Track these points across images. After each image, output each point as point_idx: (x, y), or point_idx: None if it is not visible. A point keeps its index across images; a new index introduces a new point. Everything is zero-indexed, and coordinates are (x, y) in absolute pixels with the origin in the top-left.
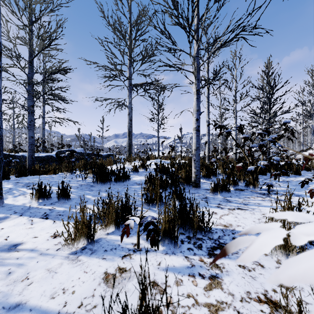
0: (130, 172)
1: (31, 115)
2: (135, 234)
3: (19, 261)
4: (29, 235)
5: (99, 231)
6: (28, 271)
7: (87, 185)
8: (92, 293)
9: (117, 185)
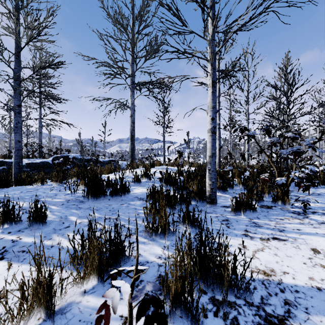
0: (131, 183)
1: (17, 116)
2: None
3: None
4: None
5: (71, 287)
6: None
7: (76, 200)
8: None
9: (112, 200)
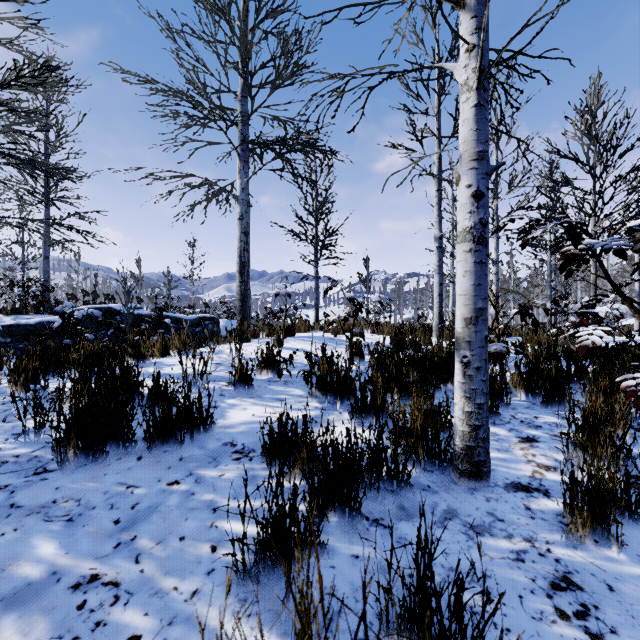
0: (228, 386)
1: None
2: None
3: None
4: None
5: None
6: None
7: (26, 463)
8: None
9: (149, 460)
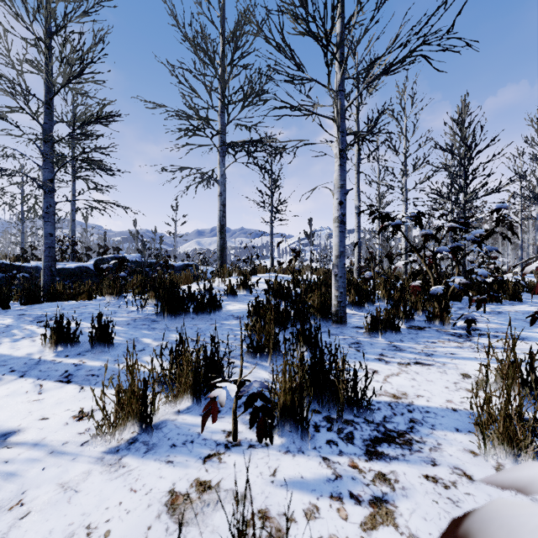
0: (223, 297)
1: (49, 196)
2: (229, 412)
3: (10, 467)
4: (32, 415)
5: (163, 407)
6: (23, 488)
7: (146, 319)
8: (144, 536)
9: (198, 319)
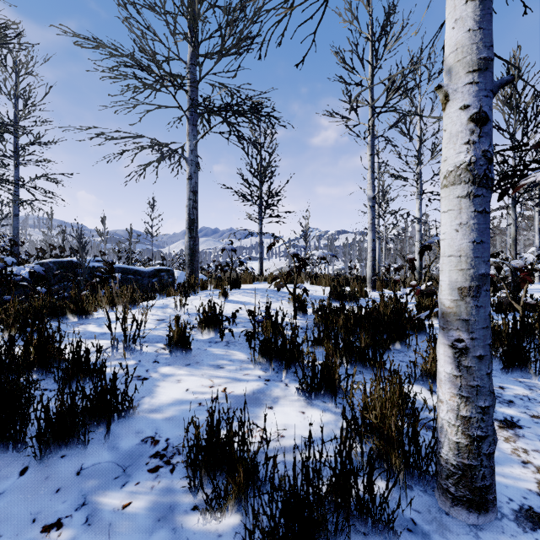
0: (165, 349)
1: None
2: None
3: None
4: None
5: None
6: None
7: None
8: None
9: (35, 476)
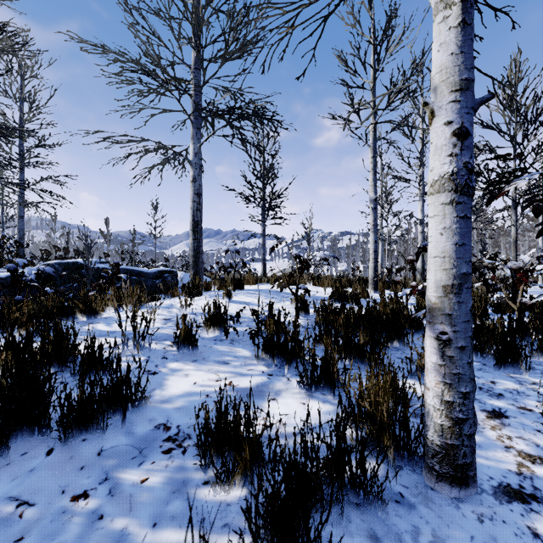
0: (172, 346)
1: None
2: None
3: None
4: None
5: None
6: None
7: None
8: None
9: (60, 456)
